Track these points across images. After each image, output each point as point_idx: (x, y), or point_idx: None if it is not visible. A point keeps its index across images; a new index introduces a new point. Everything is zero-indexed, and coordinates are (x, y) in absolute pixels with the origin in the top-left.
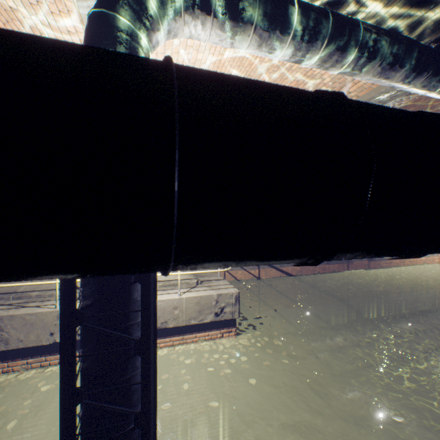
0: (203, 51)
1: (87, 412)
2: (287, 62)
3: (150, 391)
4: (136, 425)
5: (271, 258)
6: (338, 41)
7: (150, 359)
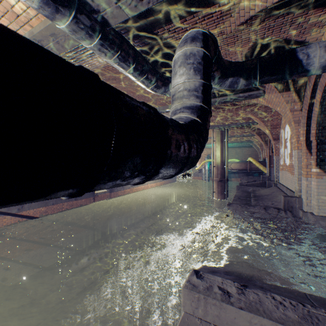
0: None
1: None
2: None
3: None
4: None
5: None
6: None
7: None
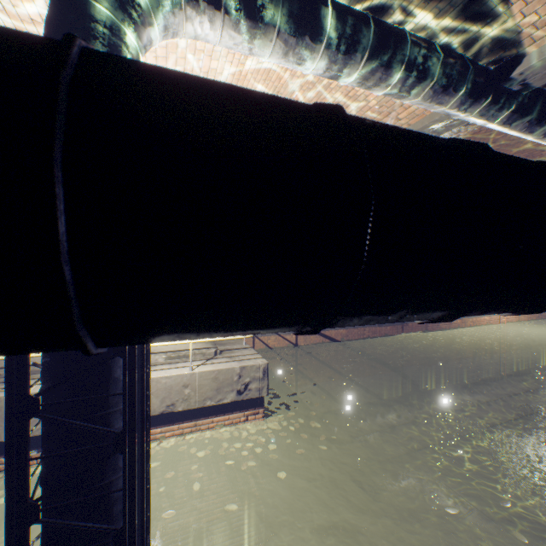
0: (217, 57)
1: (48, 534)
2: (322, 77)
3: (137, 499)
4: (116, 545)
5: (245, 326)
6: (382, 55)
7: (136, 458)
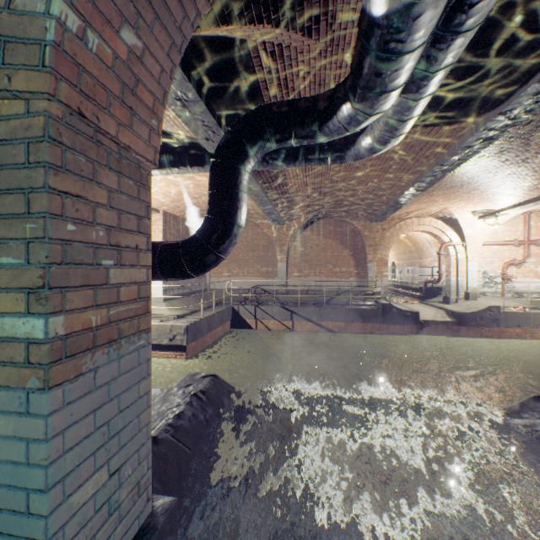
0: None
1: None
2: None
3: None
4: None
5: None
6: None
7: None
